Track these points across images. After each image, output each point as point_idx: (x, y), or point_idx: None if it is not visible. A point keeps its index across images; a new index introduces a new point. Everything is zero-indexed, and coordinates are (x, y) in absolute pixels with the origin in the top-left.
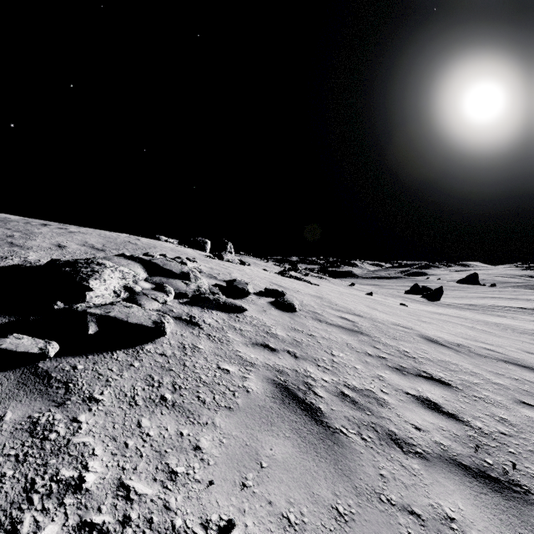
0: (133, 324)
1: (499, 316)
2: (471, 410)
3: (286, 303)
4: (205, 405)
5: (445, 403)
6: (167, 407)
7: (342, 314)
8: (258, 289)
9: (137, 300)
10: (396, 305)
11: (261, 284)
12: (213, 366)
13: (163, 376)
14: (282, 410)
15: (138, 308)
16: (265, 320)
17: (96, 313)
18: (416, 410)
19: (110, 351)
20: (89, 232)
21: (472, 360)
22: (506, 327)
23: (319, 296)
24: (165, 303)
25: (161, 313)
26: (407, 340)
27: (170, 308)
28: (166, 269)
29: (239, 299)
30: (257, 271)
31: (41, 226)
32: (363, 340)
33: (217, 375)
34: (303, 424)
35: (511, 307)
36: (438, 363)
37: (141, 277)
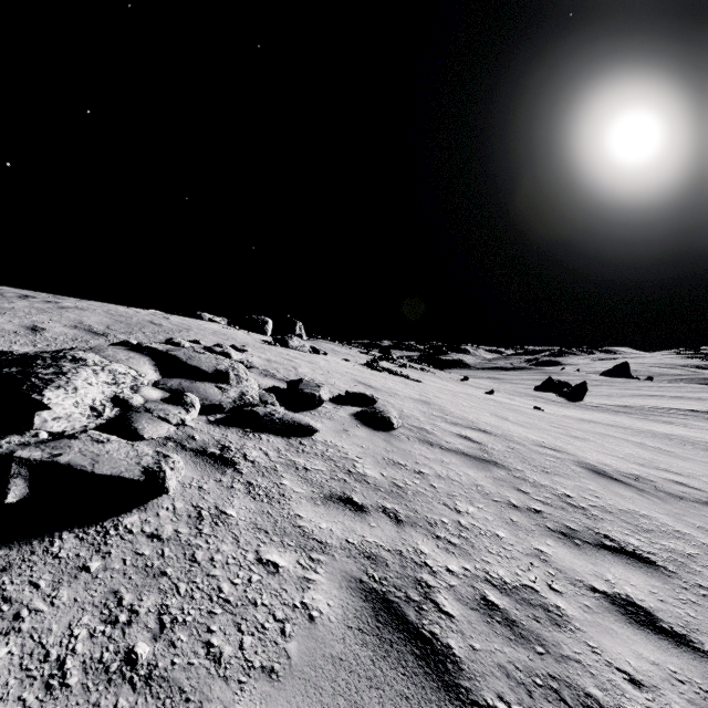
0: (102, 476)
1: (666, 423)
2: (706, 620)
3: (379, 416)
4: (219, 670)
5: (660, 608)
6: (132, 685)
7: (461, 431)
8: (336, 393)
9: (131, 422)
10: (530, 410)
11: (341, 383)
12: (248, 558)
13: (142, 593)
14: (378, 664)
15: (119, 442)
16: (347, 448)
17: (31, 458)
18: (619, 632)
19: (49, 536)
20: (92, 307)
21: (667, 506)
22: (682, 440)
23: (426, 401)
24: (182, 424)
25: (172, 443)
26: (564, 474)
27: (190, 432)
28: (191, 366)
29: (306, 410)
30: (336, 363)
31: (17, 299)
32: (499, 476)
33: (253, 581)
34: (422, 702)
35: (679, 409)
36: (621, 516)
37: (147, 380)
